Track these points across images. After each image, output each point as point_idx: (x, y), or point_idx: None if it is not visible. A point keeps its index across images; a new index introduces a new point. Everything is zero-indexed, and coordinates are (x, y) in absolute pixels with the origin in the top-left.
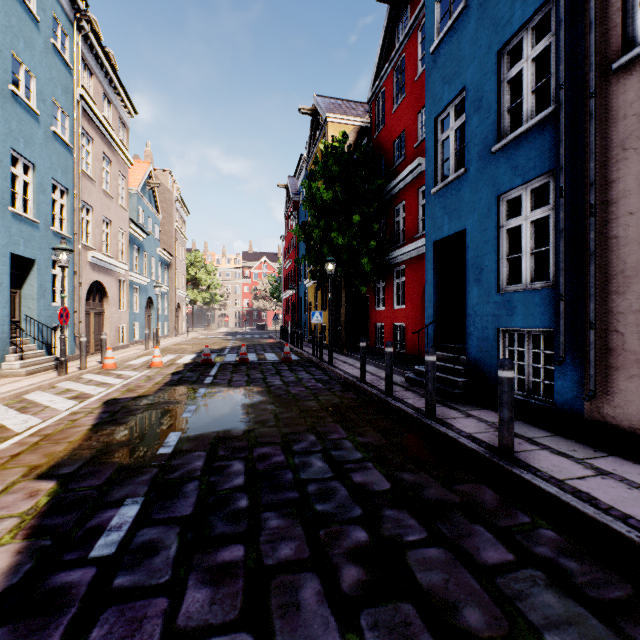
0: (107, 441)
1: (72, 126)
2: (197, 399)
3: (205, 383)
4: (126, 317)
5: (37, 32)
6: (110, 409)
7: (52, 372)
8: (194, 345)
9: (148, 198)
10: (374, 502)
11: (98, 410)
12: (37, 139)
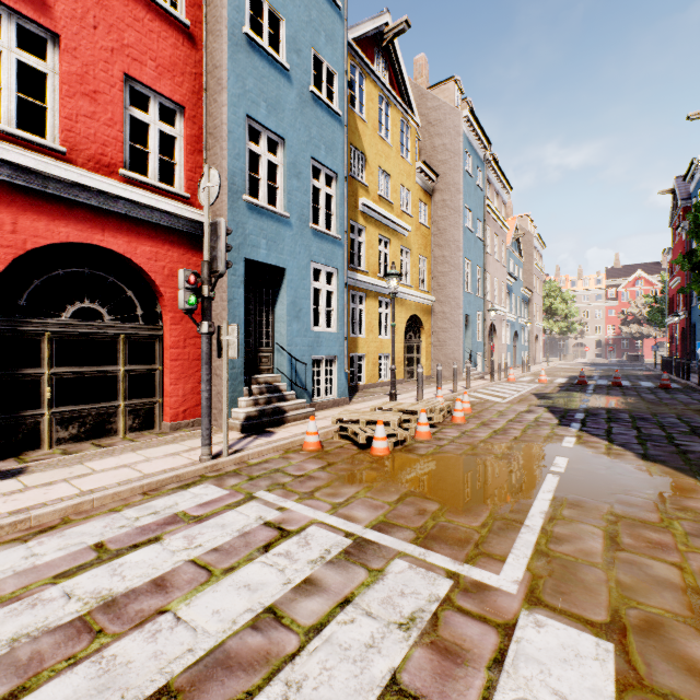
0: (551, 403)
1: (482, 227)
2: (587, 397)
3: (587, 392)
4: (504, 348)
5: (471, 185)
6: (538, 395)
7: (483, 380)
8: (558, 372)
9: (514, 248)
10: (698, 428)
11: (532, 395)
12: (471, 246)
